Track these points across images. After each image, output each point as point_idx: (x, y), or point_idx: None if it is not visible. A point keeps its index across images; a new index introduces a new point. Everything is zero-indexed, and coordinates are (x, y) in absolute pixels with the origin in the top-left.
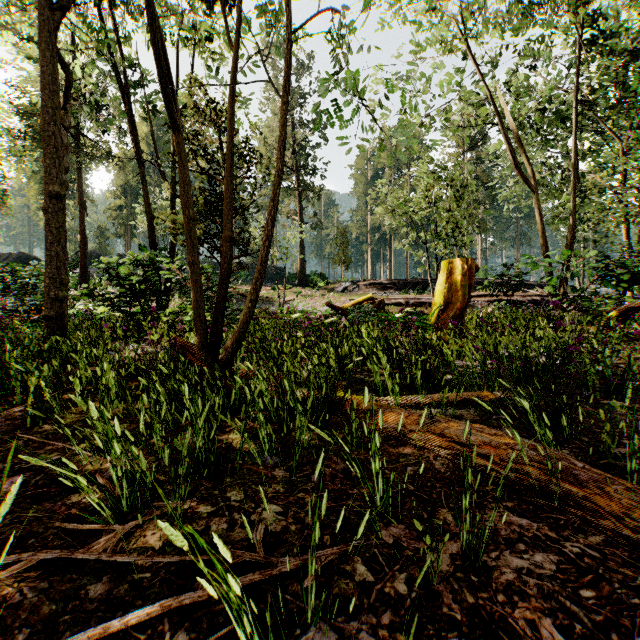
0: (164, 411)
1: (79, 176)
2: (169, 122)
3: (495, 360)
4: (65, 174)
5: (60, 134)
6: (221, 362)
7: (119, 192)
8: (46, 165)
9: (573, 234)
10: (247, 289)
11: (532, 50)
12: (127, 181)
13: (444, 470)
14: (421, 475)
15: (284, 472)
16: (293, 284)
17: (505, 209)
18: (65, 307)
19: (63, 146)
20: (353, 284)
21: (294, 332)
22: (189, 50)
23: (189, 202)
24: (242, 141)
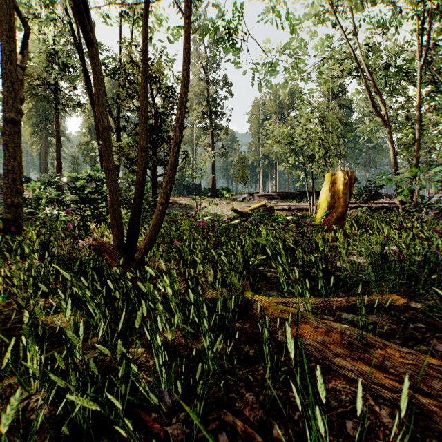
0: (9, 355)
1: (56, 119)
2: (85, 36)
3: (441, 273)
4: (22, 104)
5: (17, 72)
6: (135, 262)
7: (87, 132)
8: (5, 96)
9: (417, 156)
10: (174, 199)
11: (383, 21)
12: (92, 124)
13: (398, 429)
14: (370, 440)
15: (182, 427)
16: (207, 196)
17: (360, 141)
18: (21, 211)
19: (19, 81)
20: (250, 195)
21: (205, 232)
22: (131, 24)
23: (105, 112)
24: (168, 87)
